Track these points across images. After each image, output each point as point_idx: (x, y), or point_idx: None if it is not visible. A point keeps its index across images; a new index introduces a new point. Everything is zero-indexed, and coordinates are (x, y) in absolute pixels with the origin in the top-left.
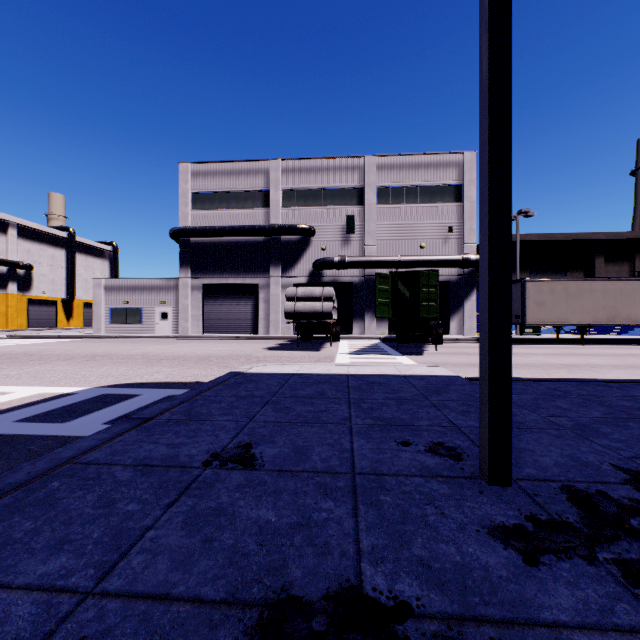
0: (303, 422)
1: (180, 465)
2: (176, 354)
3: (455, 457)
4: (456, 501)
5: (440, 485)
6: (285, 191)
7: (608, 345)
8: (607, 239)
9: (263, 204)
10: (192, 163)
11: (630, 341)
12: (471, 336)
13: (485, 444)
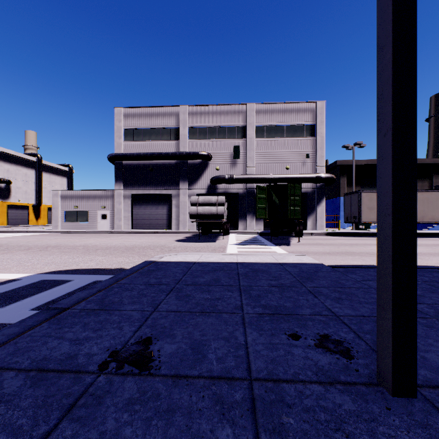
0: (201, 311)
1: (75, 369)
2: (109, 245)
3: (345, 354)
4: (366, 424)
5: (342, 396)
6: (190, 128)
7: (418, 237)
8: None
9: (175, 137)
10: (124, 108)
11: (433, 234)
12: (322, 231)
13: (387, 352)
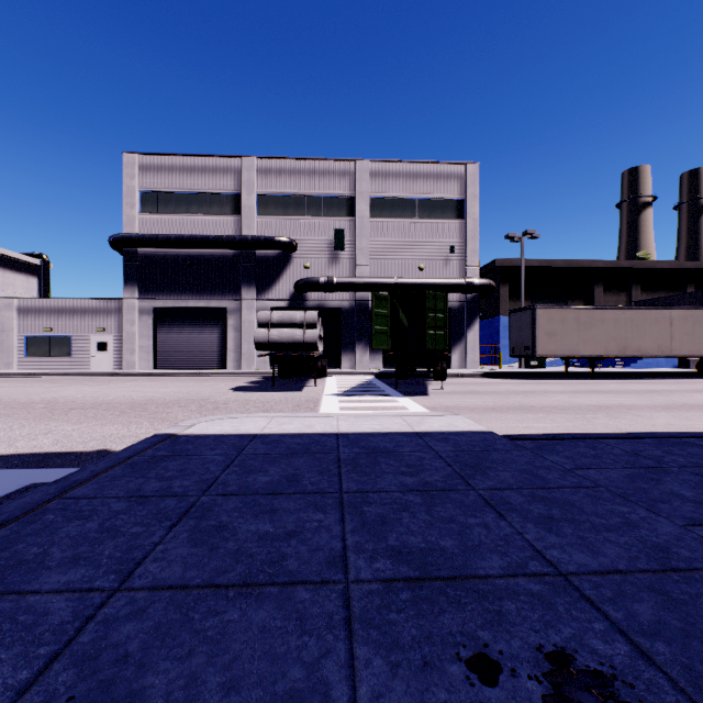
0: (242, 582)
1: None
2: (101, 399)
3: None
4: None
5: None
6: (260, 196)
7: (619, 379)
8: (606, 267)
9: (233, 210)
10: (140, 154)
11: (637, 375)
12: (475, 370)
13: None
